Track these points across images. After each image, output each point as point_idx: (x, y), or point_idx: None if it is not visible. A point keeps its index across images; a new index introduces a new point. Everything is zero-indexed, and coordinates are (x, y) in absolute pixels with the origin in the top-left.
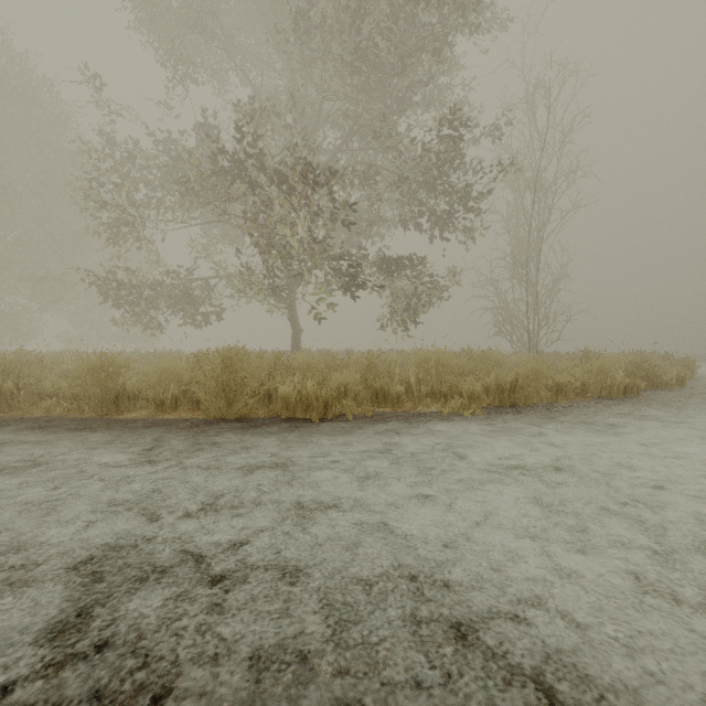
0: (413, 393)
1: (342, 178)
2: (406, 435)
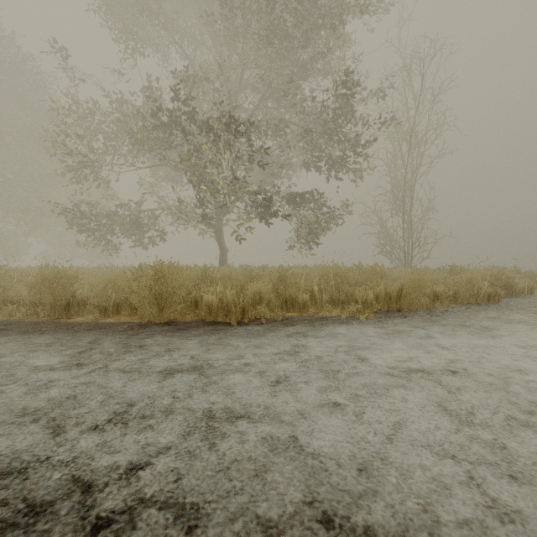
0: (315, 300)
1: (258, 129)
2: (311, 337)
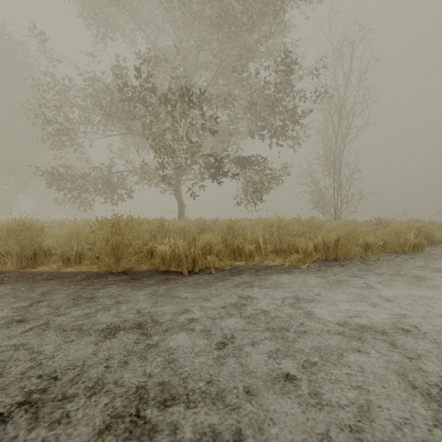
0: (260, 249)
1: (211, 102)
2: (257, 287)
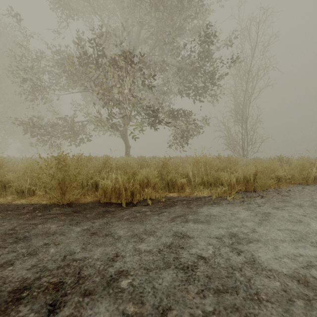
0: (190, 182)
1: (150, 67)
2: (191, 221)
